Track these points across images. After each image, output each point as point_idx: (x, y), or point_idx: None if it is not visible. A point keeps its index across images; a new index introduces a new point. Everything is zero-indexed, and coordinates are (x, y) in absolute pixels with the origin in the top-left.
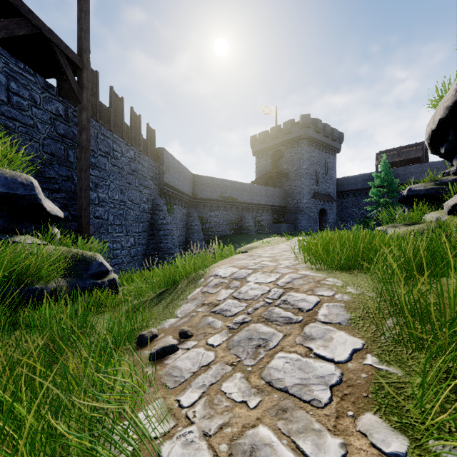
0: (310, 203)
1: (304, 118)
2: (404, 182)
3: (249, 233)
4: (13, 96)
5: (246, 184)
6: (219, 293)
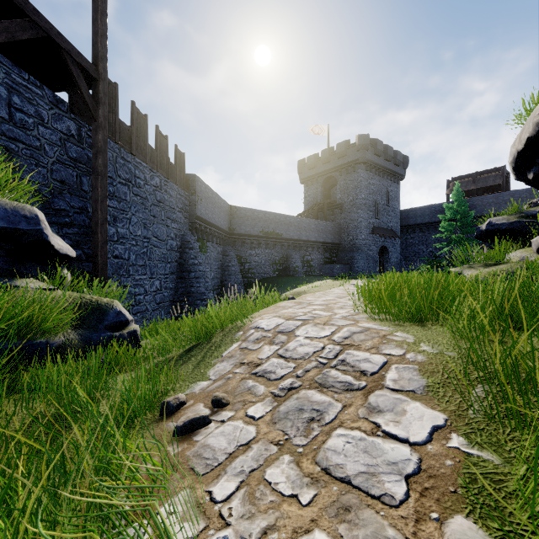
0: (368, 240)
1: (361, 139)
2: (481, 214)
3: (296, 275)
4: (16, 112)
5: (293, 217)
6: (261, 349)
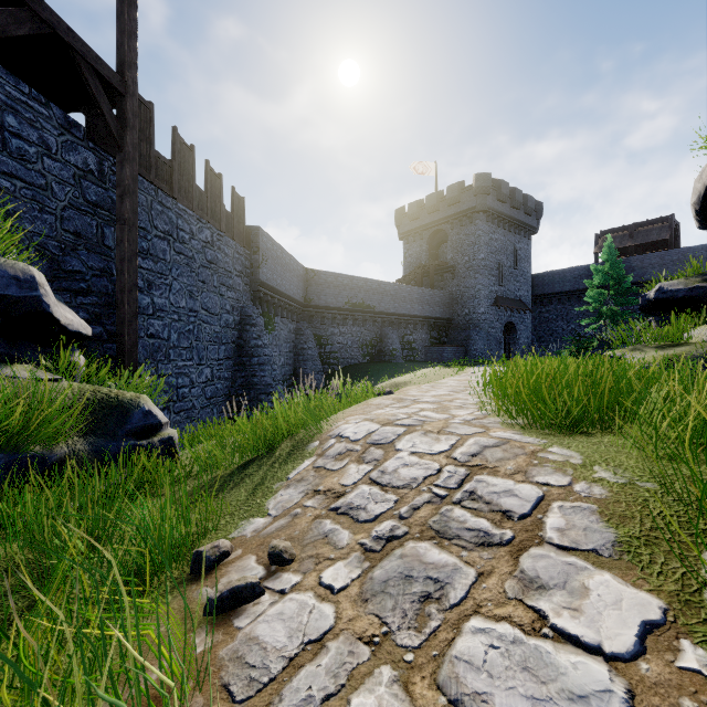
0: (489, 314)
1: (480, 180)
2: (641, 280)
3: (393, 360)
4: (12, 138)
5: (389, 284)
6: (345, 470)
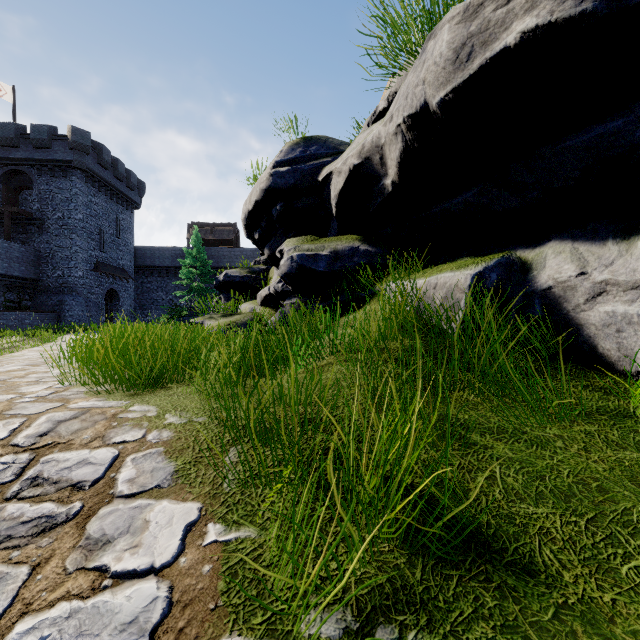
0: (89, 279)
1: (78, 135)
2: (218, 266)
3: None
4: None
5: None
6: None
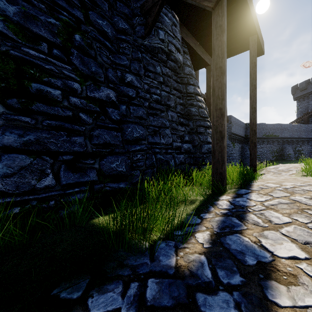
0: None
1: None
2: None
3: (289, 159)
4: None
5: (286, 125)
6: (270, 170)
